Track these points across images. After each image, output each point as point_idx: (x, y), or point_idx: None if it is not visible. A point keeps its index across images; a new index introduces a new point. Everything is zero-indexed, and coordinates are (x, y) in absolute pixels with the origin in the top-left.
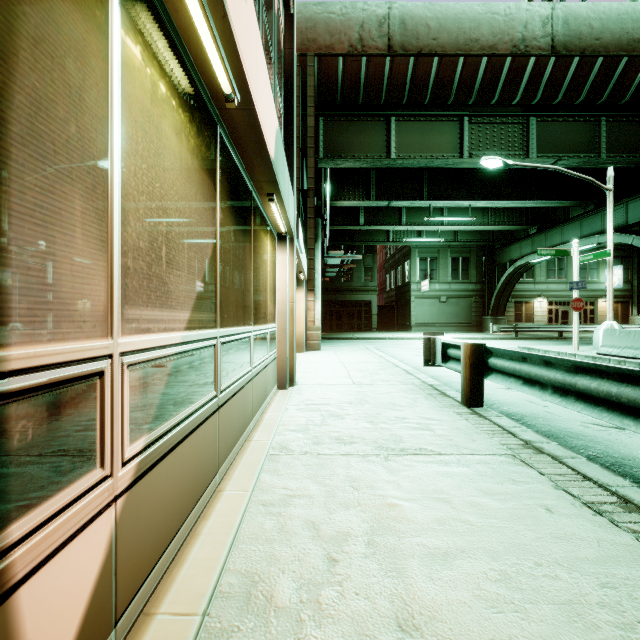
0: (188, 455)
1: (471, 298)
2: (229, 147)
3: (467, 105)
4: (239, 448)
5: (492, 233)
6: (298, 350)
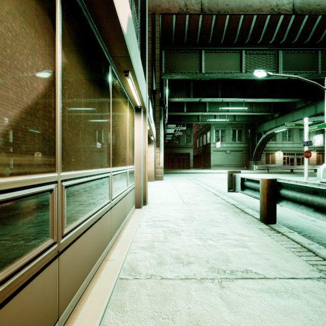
0: None
1: (242, 151)
2: (79, 4)
3: (244, 43)
4: (94, 271)
5: (254, 117)
6: (150, 180)
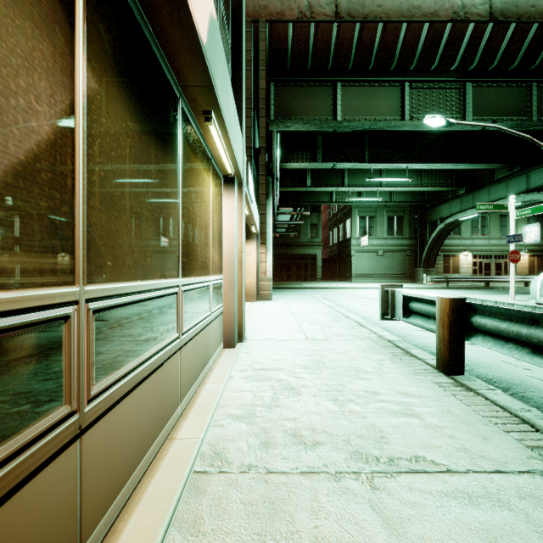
0: None
1: (405, 252)
2: None
3: (408, 71)
4: (150, 460)
5: (424, 194)
6: (250, 300)
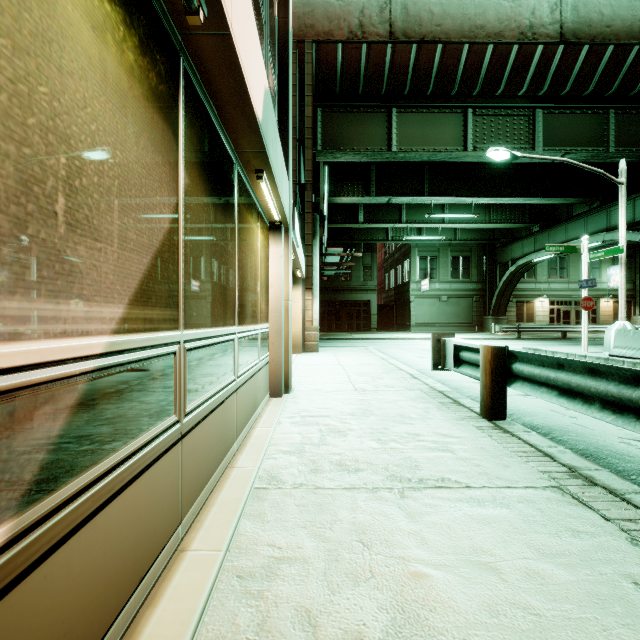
0: (121, 520)
1: (472, 298)
2: (200, 95)
3: (471, 96)
4: (217, 479)
5: (493, 231)
6: (295, 351)
